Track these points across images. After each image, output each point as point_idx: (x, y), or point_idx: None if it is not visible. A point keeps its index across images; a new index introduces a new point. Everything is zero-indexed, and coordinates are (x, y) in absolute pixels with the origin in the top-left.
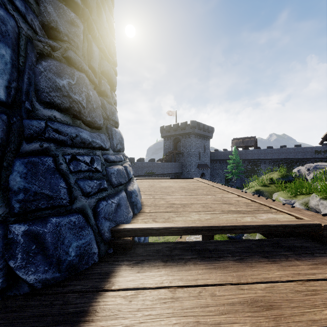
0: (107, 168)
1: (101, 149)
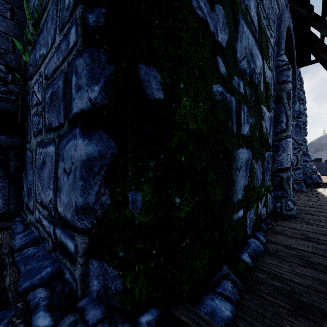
0: (311, 167)
1: (309, 162)
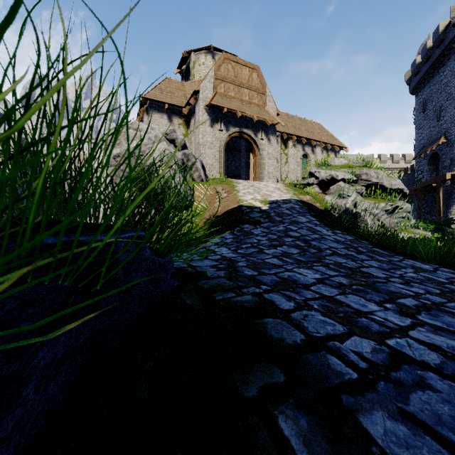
0: None
1: None
